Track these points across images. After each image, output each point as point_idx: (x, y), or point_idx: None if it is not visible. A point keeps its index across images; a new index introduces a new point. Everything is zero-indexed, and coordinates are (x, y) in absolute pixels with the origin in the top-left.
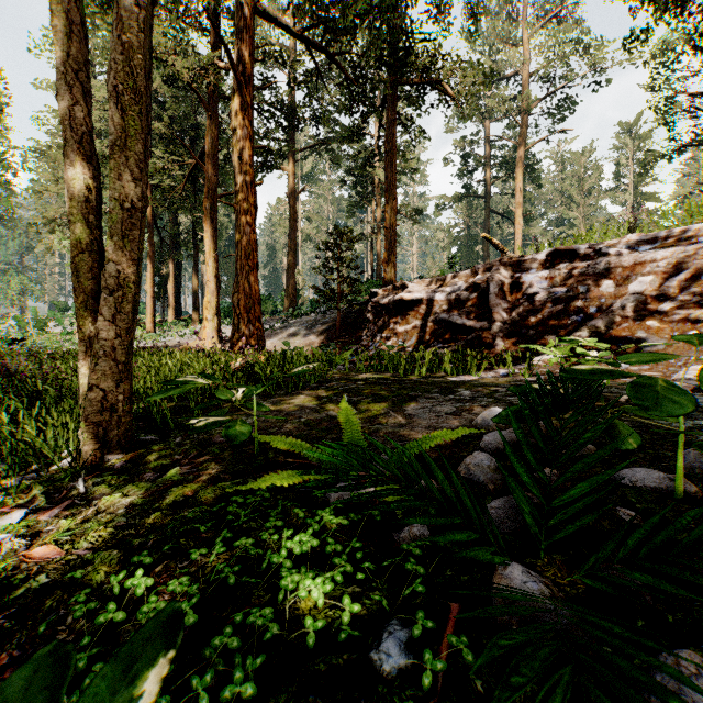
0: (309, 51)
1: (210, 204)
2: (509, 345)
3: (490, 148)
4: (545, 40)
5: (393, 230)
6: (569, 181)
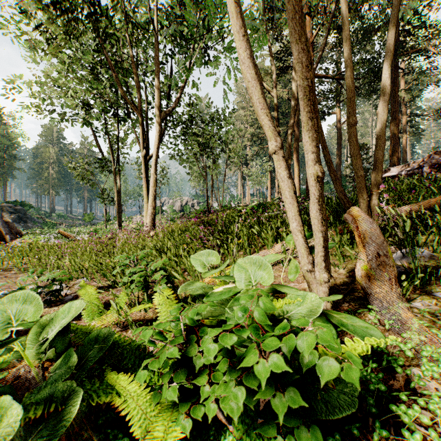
0: (337, 80)
1: (296, 145)
2: None
3: None
4: None
5: (396, 138)
6: None
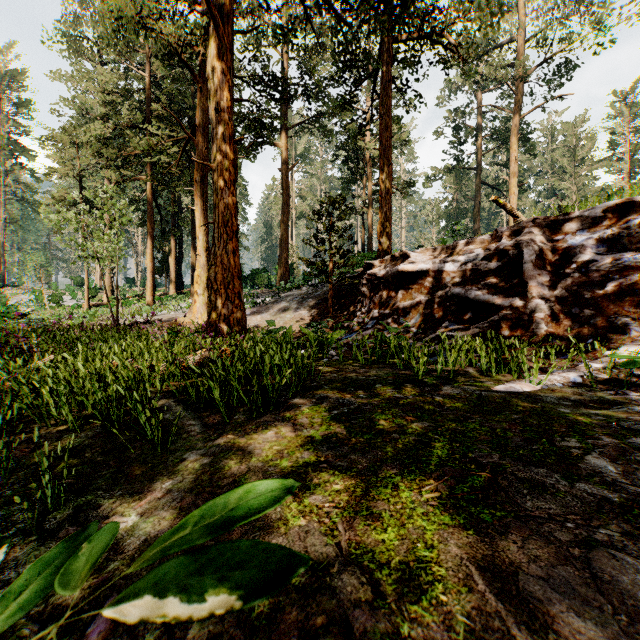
0: None
1: (200, 177)
2: (553, 329)
3: (481, 121)
4: (543, 2)
5: (388, 197)
6: (560, 152)
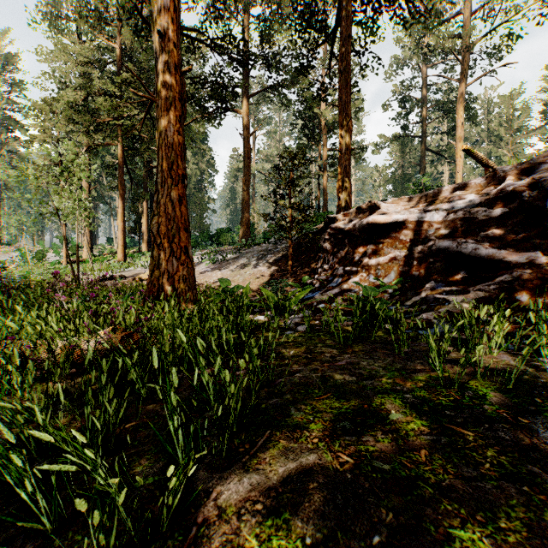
0: None
1: None
2: None
3: (426, 93)
4: None
5: (348, 153)
6: (497, 122)
